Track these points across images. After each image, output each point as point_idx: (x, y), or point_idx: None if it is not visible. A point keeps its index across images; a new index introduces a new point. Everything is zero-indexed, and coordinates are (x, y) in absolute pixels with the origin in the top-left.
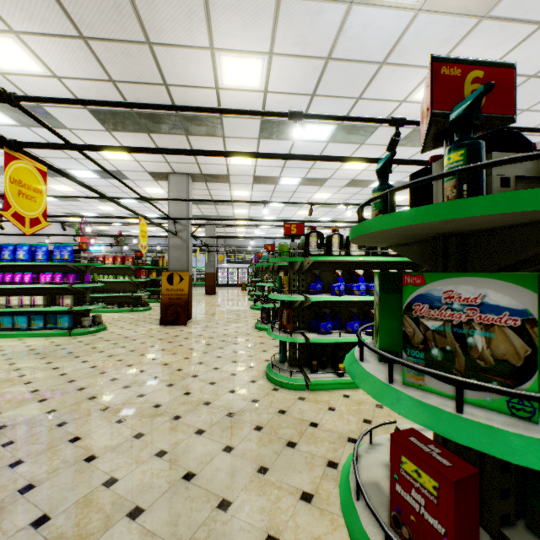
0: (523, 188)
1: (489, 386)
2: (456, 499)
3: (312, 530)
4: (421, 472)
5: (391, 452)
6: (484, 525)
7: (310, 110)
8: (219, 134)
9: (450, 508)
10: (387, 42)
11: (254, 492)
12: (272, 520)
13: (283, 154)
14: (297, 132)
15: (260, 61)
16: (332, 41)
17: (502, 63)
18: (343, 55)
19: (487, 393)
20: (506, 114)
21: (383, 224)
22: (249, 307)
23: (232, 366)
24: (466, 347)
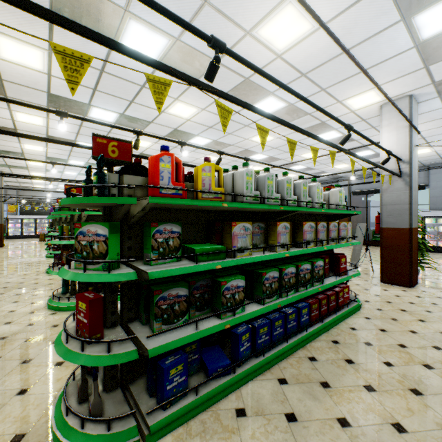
0: (140, 189)
1: (91, 261)
2: (90, 307)
3: (58, 376)
4: (83, 304)
5: (77, 302)
6: (123, 325)
7: (94, 98)
8: (0, 93)
9: (88, 311)
10: (143, 76)
11: (15, 374)
12: (27, 382)
13: (51, 139)
14: (62, 127)
15: (40, 52)
16: (103, 62)
17: (126, 141)
18: (114, 72)
19: (98, 265)
20: (128, 161)
21: (64, 202)
22: (44, 256)
23: (12, 305)
24: (93, 250)
